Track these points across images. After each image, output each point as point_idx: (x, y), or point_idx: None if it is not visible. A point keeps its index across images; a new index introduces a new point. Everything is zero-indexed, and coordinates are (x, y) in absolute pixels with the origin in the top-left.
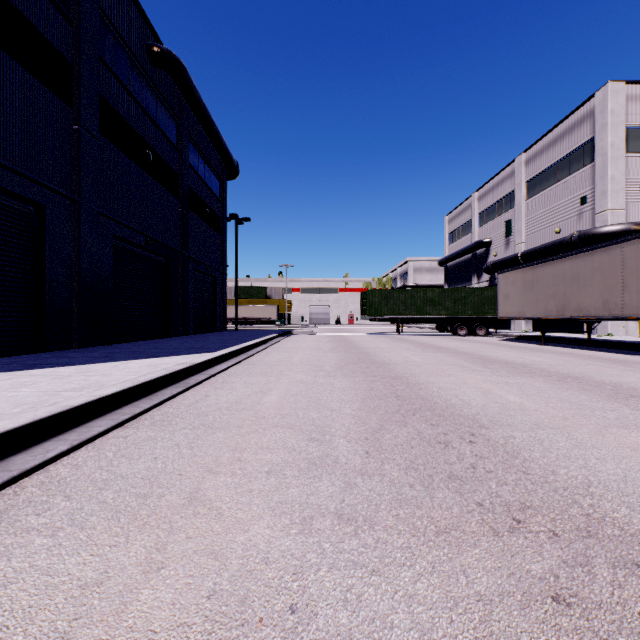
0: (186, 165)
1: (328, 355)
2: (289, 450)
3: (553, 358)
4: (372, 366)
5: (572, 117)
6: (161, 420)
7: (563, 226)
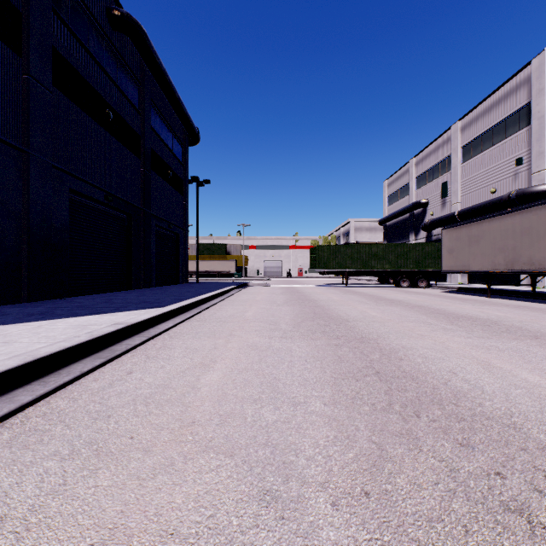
0: (148, 128)
1: (282, 309)
2: (218, 544)
3: (515, 313)
4: (331, 323)
5: (508, 85)
6: (31, 430)
7: (498, 186)
